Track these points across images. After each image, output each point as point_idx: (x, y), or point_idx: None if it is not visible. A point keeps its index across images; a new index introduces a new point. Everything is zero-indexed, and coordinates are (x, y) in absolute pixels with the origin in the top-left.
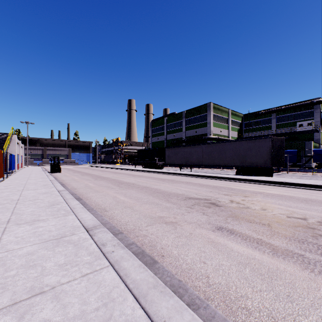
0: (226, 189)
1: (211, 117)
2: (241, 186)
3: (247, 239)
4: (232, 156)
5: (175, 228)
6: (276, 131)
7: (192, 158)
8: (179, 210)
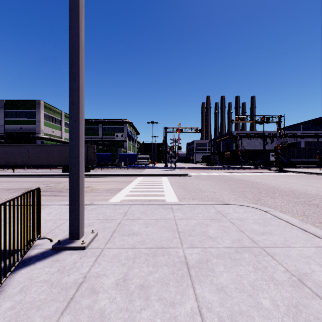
0: (47, 182)
1: (41, 116)
2: (60, 179)
3: (46, 195)
4: (59, 157)
5: (2, 200)
6: (103, 137)
7: (16, 158)
8: (3, 194)
